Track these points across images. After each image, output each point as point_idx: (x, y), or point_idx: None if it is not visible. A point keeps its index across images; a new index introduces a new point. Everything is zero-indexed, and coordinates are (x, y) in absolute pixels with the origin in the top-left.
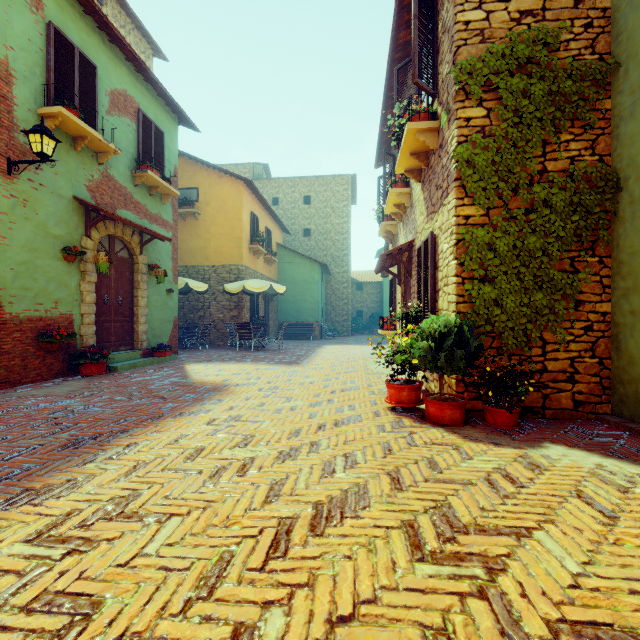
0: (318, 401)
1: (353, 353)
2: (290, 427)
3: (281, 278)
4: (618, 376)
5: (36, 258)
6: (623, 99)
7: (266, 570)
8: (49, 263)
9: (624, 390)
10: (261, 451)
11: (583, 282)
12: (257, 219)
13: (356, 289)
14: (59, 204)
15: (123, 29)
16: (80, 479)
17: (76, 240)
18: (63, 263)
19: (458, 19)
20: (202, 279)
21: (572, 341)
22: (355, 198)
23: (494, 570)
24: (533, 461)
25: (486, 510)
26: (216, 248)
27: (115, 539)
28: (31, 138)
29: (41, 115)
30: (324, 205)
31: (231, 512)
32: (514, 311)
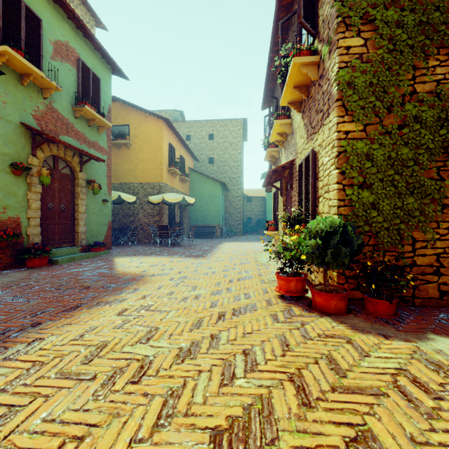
0: (218, 289)
1: (245, 248)
2: (193, 317)
3: (192, 193)
4: None
5: None
6: None
7: None
8: None
9: None
10: (162, 347)
11: None
12: (174, 149)
13: (247, 202)
14: (7, 128)
15: (72, 4)
16: None
17: (23, 158)
18: (11, 176)
19: None
20: (132, 193)
21: (438, 239)
22: (246, 136)
23: None
24: (430, 358)
25: (418, 443)
26: (143, 170)
27: None
28: None
29: None
30: (224, 141)
31: (112, 445)
32: (389, 213)
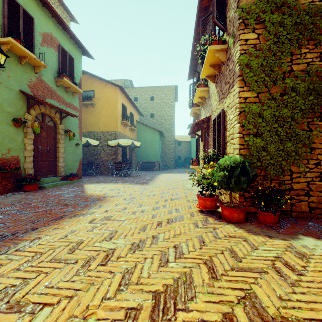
0: (157, 206)
1: (176, 178)
2: (140, 224)
3: (138, 139)
4: None
5: None
6: None
7: None
8: (4, 127)
9: None
10: (120, 243)
11: (316, 136)
12: (126, 107)
13: (177, 145)
14: (10, 94)
15: (53, 5)
16: None
17: (21, 115)
18: (13, 127)
19: None
20: (96, 139)
21: (308, 171)
22: (177, 98)
23: None
24: (298, 250)
25: (283, 299)
26: (104, 122)
27: None
28: None
29: None
30: (161, 101)
31: (91, 301)
32: (274, 154)
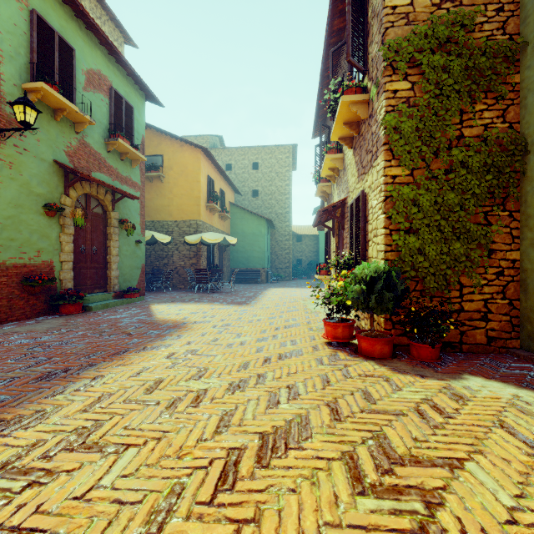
0: (264, 337)
1: (294, 295)
2: (240, 360)
3: (233, 231)
4: (526, 315)
5: (21, 213)
6: (531, 73)
7: (214, 504)
8: (32, 217)
9: (531, 327)
10: (213, 383)
11: (496, 233)
12: (213, 181)
13: (296, 241)
14: (41, 167)
15: (99, 20)
16: (48, 410)
17: (56, 198)
18: (45, 217)
19: (386, 4)
20: (166, 232)
21: (485, 285)
22: (295, 164)
23: (432, 504)
24: (456, 392)
25: (419, 441)
26: (178, 206)
27: (74, 470)
28: (15, 109)
29: (25, 90)
30: (269, 170)
31: (184, 442)
32: (435, 258)
